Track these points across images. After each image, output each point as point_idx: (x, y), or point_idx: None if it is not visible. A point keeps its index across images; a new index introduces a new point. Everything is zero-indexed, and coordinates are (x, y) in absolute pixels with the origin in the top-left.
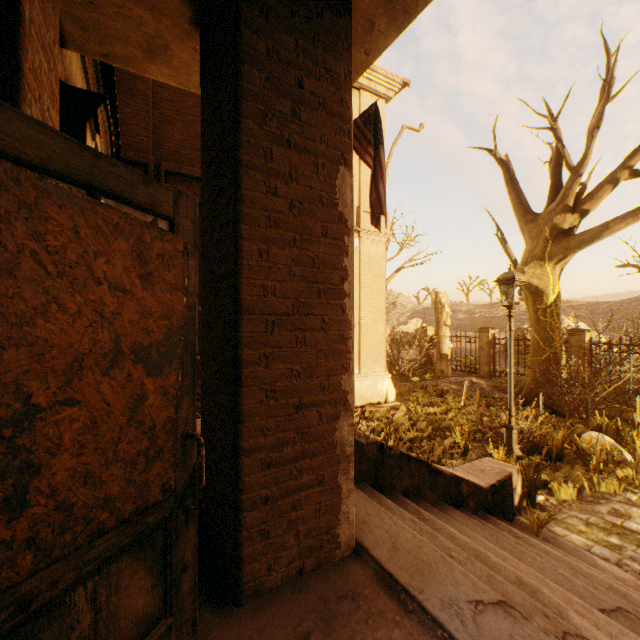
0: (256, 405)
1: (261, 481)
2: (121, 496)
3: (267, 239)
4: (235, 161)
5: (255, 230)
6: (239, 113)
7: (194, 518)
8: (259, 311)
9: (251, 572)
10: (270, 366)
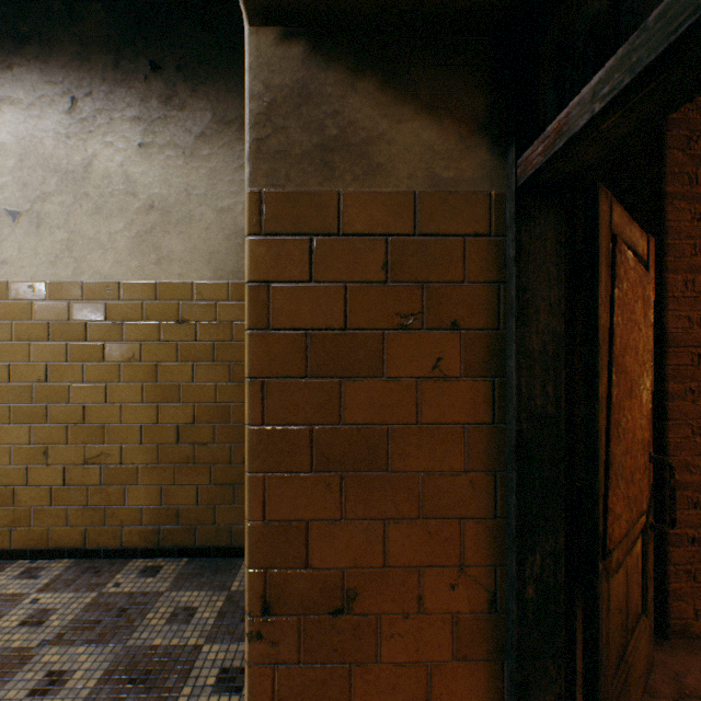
0: (680, 440)
1: (686, 519)
2: (636, 498)
3: (691, 268)
4: (657, 195)
5: (678, 261)
6: (662, 146)
7: (650, 536)
8: (683, 343)
9: (676, 609)
10: (694, 401)
